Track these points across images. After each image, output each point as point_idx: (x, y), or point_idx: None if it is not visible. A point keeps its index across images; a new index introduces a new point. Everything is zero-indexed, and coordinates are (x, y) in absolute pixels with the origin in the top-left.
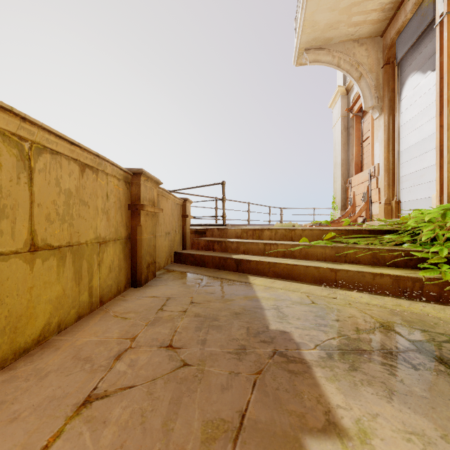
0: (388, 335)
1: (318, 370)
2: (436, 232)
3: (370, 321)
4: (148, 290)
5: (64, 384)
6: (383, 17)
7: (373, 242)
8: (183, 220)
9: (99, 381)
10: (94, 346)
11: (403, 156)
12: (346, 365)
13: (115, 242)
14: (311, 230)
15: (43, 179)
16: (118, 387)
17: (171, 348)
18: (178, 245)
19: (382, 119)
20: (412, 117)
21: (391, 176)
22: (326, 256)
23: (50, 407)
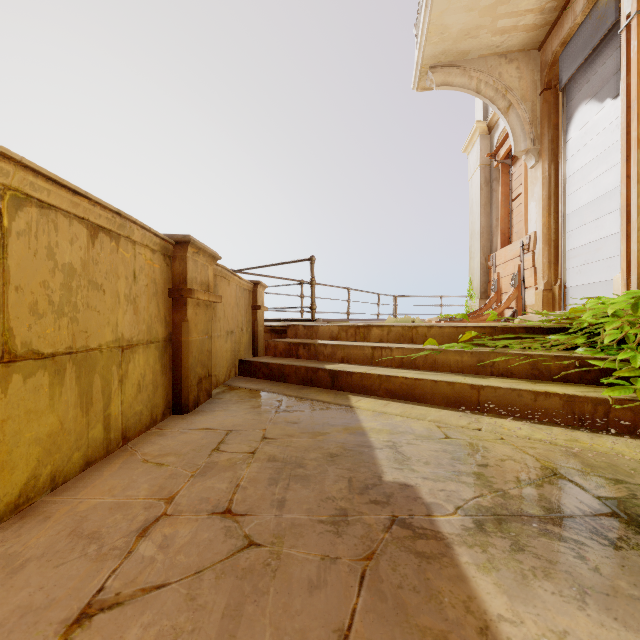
0: (565, 490)
1: (462, 551)
2: (626, 330)
3: (536, 467)
4: (198, 418)
5: (49, 582)
6: (542, 21)
7: (531, 345)
8: (254, 313)
9: (108, 576)
10: (107, 512)
11: (571, 221)
12: (507, 543)
13: (148, 347)
14: (440, 327)
15: (25, 247)
16: (139, 587)
17: (230, 515)
18: (246, 350)
19: (541, 169)
20: (583, 164)
21: (553, 249)
22: (463, 367)
23: (20, 627)
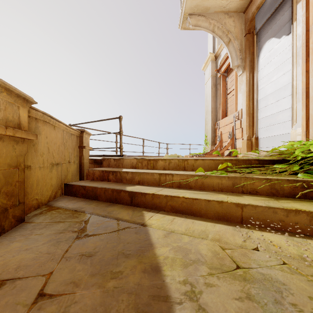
0: None
1: None
2: None
3: None
4: None
5: None
6: None
7: (266, 171)
8: (81, 151)
9: None
10: None
11: (261, 103)
12: None
13: None
14: (203, 160)
15: None
16: None
17: None
18: (74, 176)
19: (245, 76)
20: (268, 72)
21: (251, 118)
22: (223, 187)
23: None
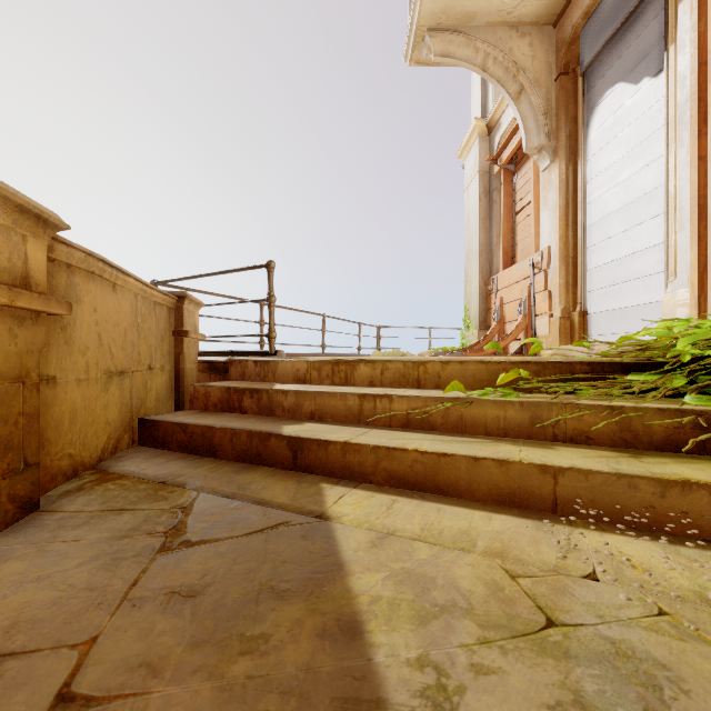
0: None
1: None
2: None
3: None
4: None
5: None
6: None
7: (609, 390)
8: (178, 342)
9: None
10: None
11: (594, 233)
12: None
13: None
14: (461, 363)
15: None
16: None
17: None
18: (162, 400)
19: (556, 170)
20: (611, 163)
21: (571, 268)
22: (508, 427)
23: None
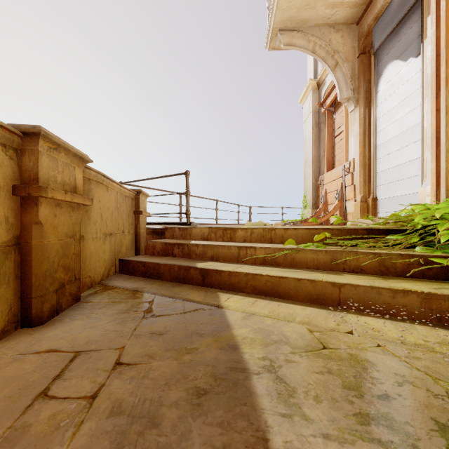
0: None
1: None
2: None
3: (442, 394)
4: (49, 332)
5: None
6: (361, 0)
7: (375, 244)
8: (136, 217)
9: None
10: None
11: (381, 150)
12: None
13: None
14: (295, 229)
15: None
16: None
17: None
18: (129, 249)
19: (358, 112)
20: (391, 108)
21: (367, 172)
22: (319, 264)
23: None
